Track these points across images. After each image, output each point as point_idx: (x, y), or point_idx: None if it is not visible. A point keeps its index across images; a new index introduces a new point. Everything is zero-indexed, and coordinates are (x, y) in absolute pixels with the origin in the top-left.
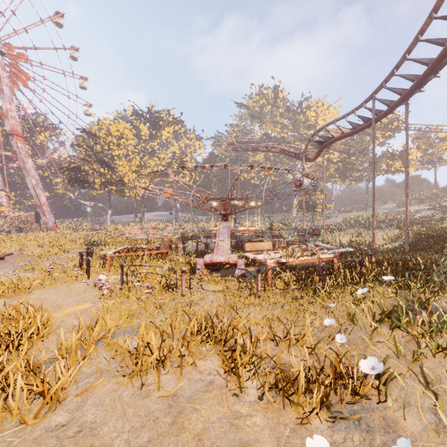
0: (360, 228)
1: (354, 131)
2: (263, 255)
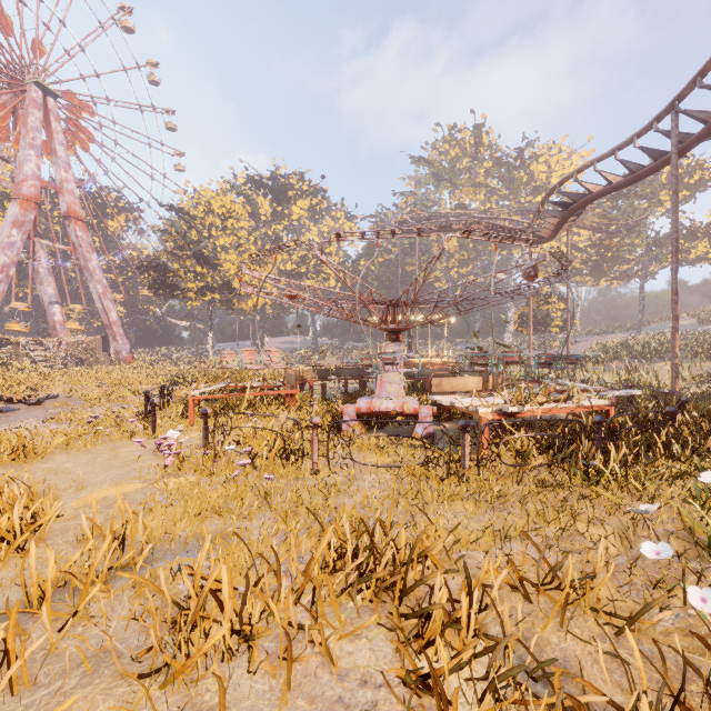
0: (635, 360)
1: (632, 178)
2: (468, 400)
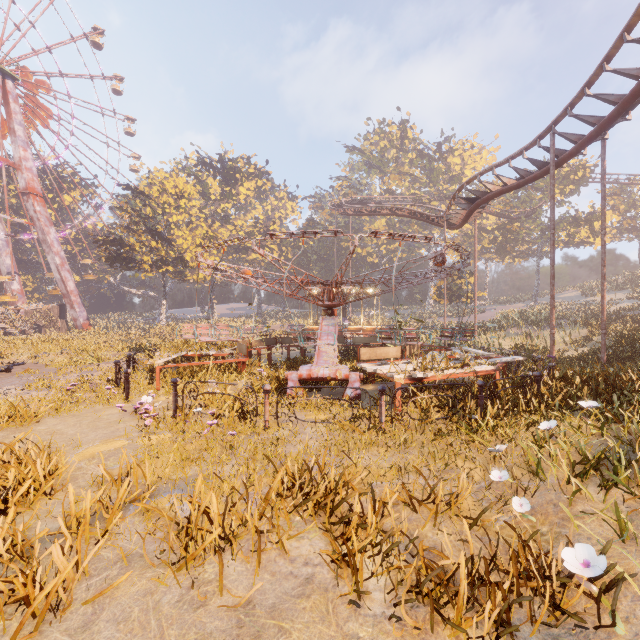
0: (529, 327)
1: (522, 182)
2: (388, 367)
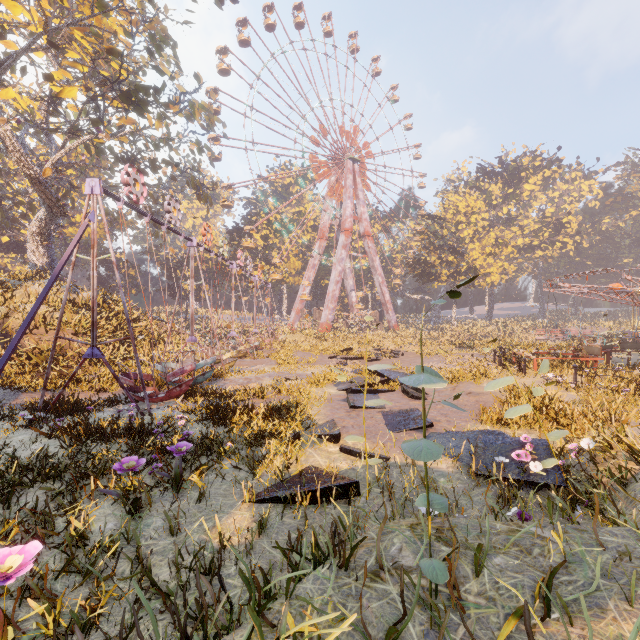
0: None
1: None
2: None
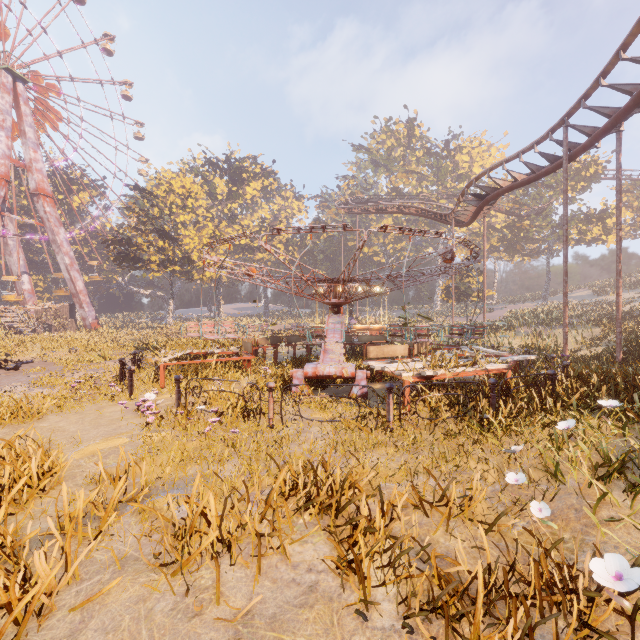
0: (540, 326)
1: (533, 177)
2: (396, 365)
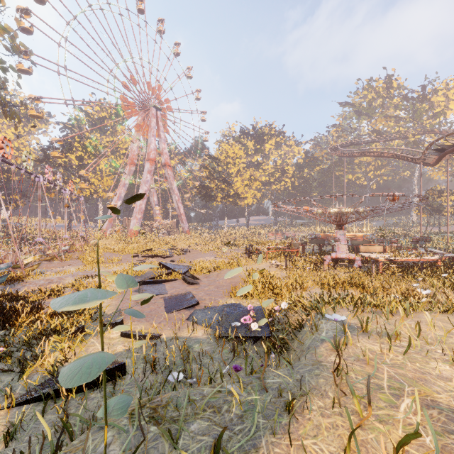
0: None
1: None
2: (375, 255)
